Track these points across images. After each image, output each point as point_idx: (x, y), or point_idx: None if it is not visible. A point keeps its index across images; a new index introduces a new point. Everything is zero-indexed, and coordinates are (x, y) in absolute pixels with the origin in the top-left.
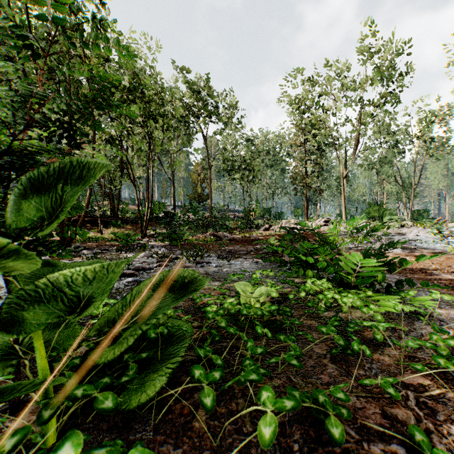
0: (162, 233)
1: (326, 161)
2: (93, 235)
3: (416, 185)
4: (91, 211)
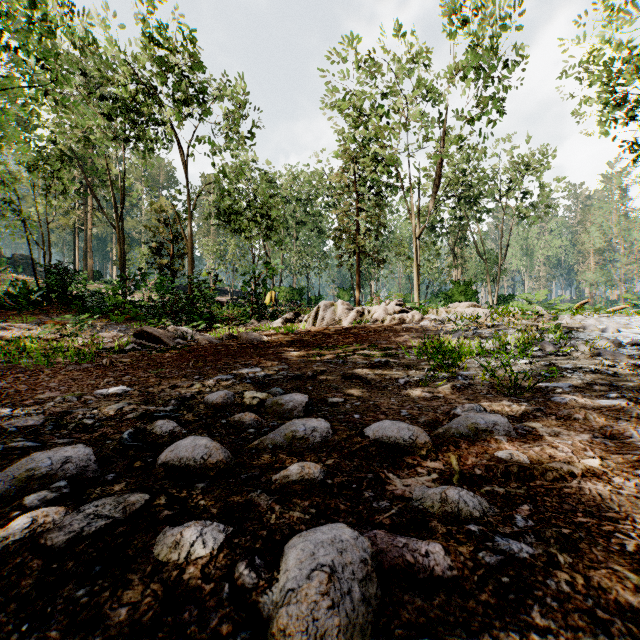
0: None
1: (385, 220)
2: None
3: (503, 260)
4: None
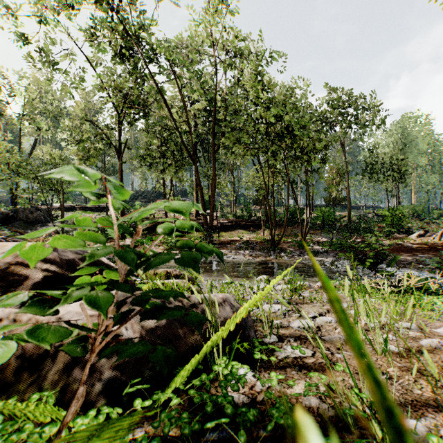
0: (327, 242)
1: None
2: (261, 237)
3: None
4: (251, 217)
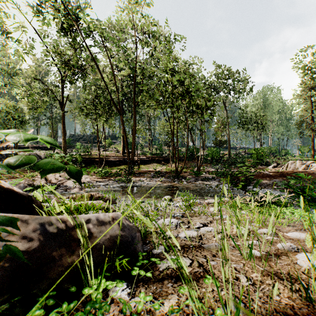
0: (214, 171)
1: None
2: (169, 168)
3: None
4: (162, 154)
